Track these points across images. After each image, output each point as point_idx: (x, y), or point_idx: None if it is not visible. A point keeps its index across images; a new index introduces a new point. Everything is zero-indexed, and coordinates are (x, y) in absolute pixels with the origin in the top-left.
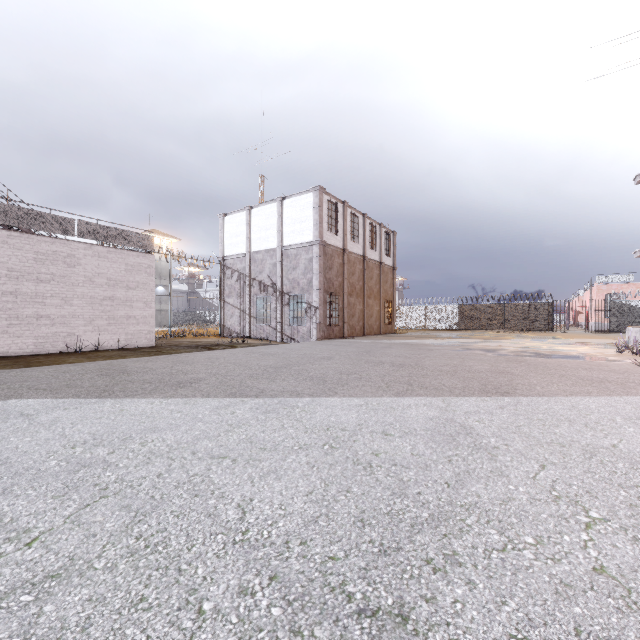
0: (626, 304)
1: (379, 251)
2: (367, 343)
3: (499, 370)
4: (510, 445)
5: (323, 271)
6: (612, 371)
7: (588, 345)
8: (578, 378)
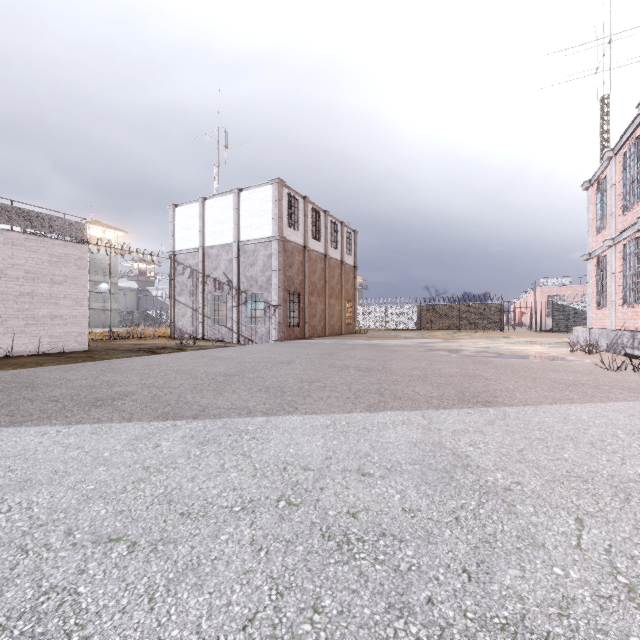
0: (566, 305)
1: (341, 250)
2: (329, 344)
3: (470, 373)
4: (523, 483)
5: (283, 268)
6: (578, 372)
7: (541, 344)
8: (551, 381)
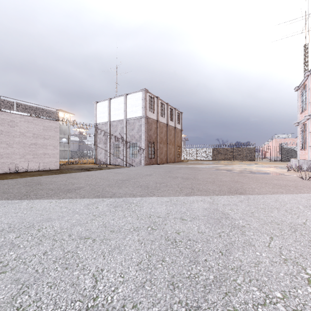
0: (288, 148)
1: (174, 121)
2: (169, 167)
3: (235, 180)
4: (250, 224)
5: (147, 131)
6: (288, 180)
7: (273, 167)
8: (274, 184)
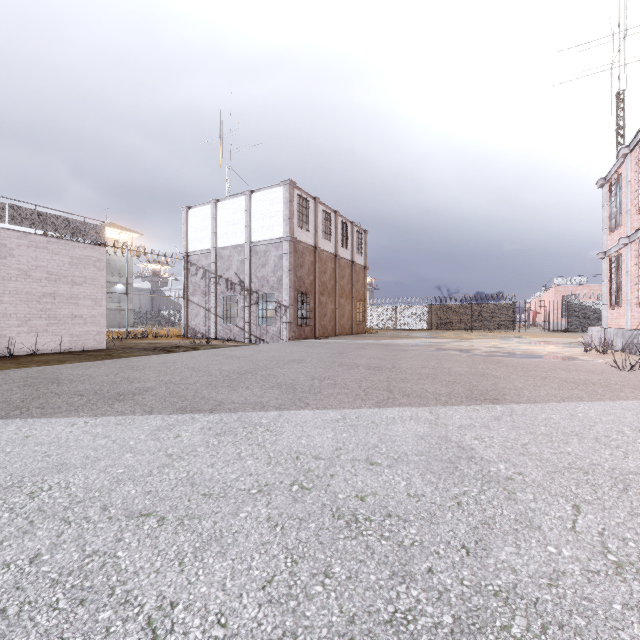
0: (582, 305)
1: (351, 250)
2: (339, 344)
3: (479, 372)
4: (525, 474)
5: (294, 269)
6: (590, 372)
7: (554, 344)
8: (561, 380)
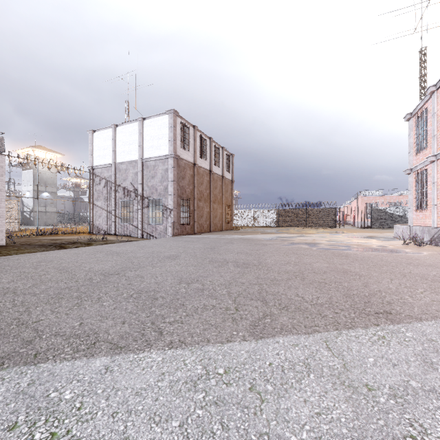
0: (381, 209)
1: (222, 168)
2: (212, 239)
3: (340, 268)
4: None
5: (177, 180)
6: (433, 266)
7: (373, 238)
8: (422, 278)
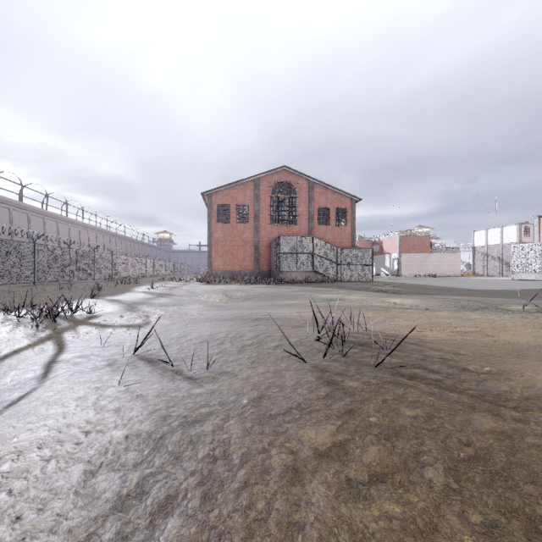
0: None
1: None
2: None
3: None
4: None
5: None
6: None
7: None
8: None
